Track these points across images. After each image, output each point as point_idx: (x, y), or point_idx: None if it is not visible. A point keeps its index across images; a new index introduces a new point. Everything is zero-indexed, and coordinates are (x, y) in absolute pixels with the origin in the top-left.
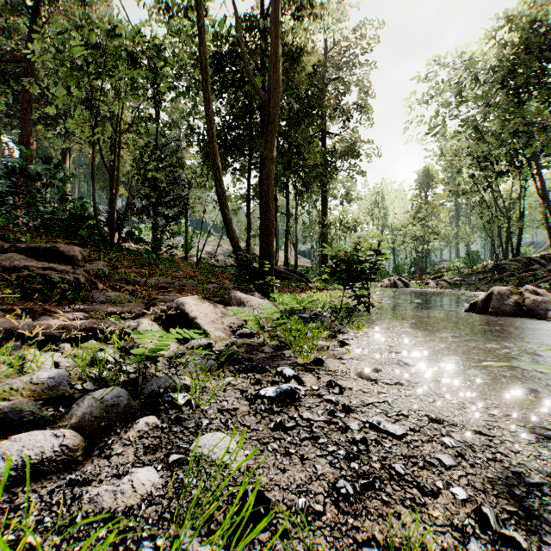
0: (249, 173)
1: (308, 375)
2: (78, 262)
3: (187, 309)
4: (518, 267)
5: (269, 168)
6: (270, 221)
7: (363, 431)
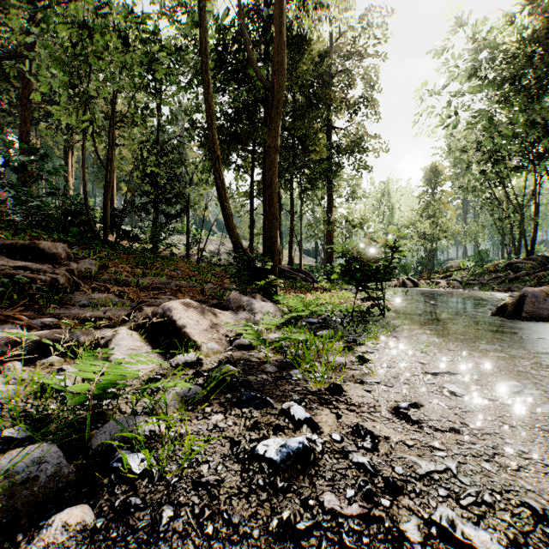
0: (252, 169)
1: (324, 411)
2: (62, 260)
3: (174, 316)
4: (533, 266)
5: (272, 157)
6: (274, 216)
7: (431, 546)
